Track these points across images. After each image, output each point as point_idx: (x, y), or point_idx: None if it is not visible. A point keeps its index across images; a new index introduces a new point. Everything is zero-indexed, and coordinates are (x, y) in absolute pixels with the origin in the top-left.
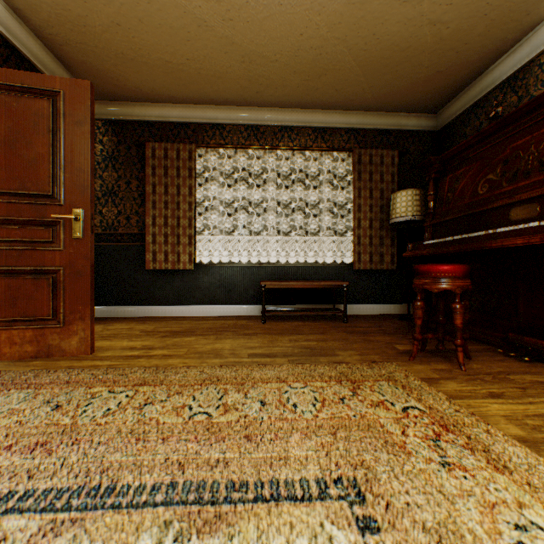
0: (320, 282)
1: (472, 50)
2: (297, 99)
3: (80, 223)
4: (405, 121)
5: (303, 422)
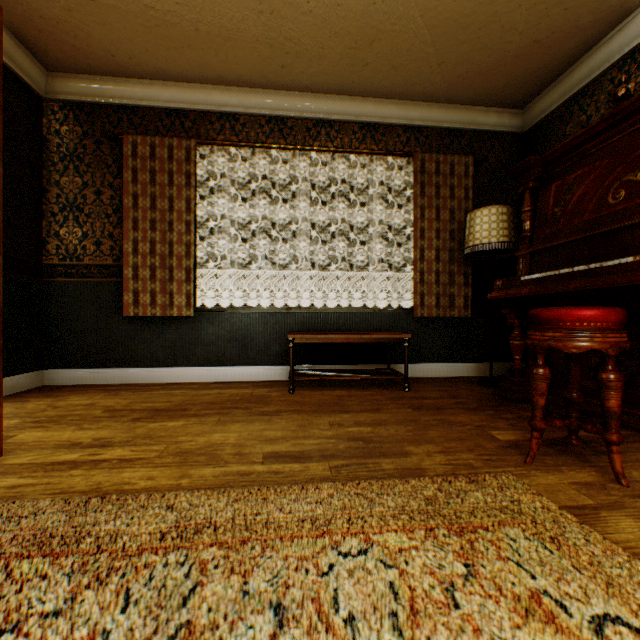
0: (372, 334)
1: (587, 6)
2: (339, 79)
3: None
4: (483, 119)
5: None
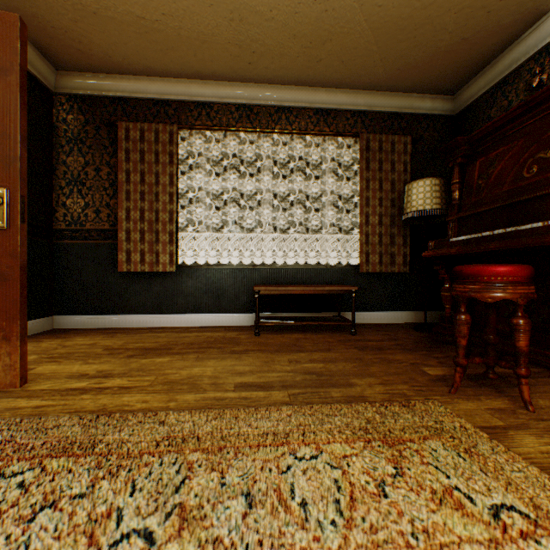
0: (325, 287)
1: (506, 9)
2: (297, 72)
3: (3, 208)
4: (419, 104)
5: None
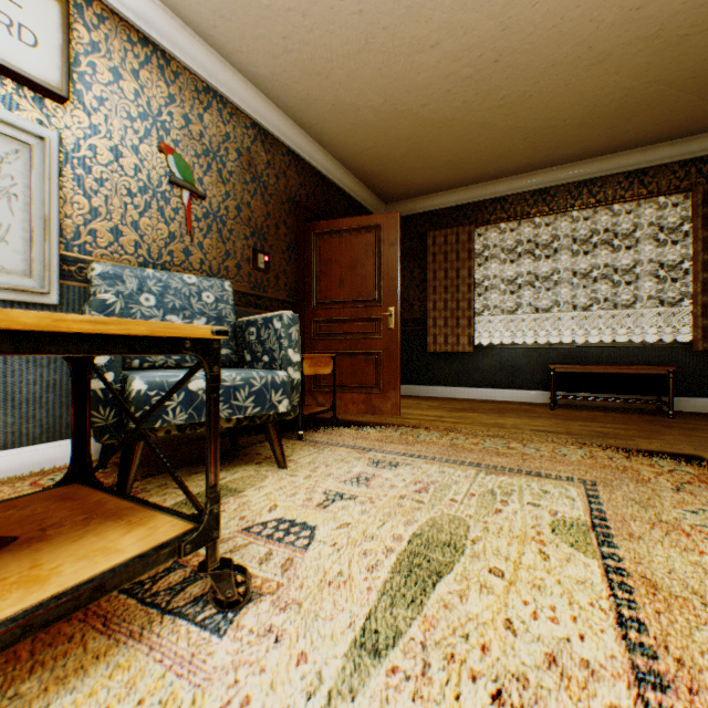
0: (630, 366)
1: None
2: (599, 148)
3: (392, 318)
4: None
5: (568, 462)
